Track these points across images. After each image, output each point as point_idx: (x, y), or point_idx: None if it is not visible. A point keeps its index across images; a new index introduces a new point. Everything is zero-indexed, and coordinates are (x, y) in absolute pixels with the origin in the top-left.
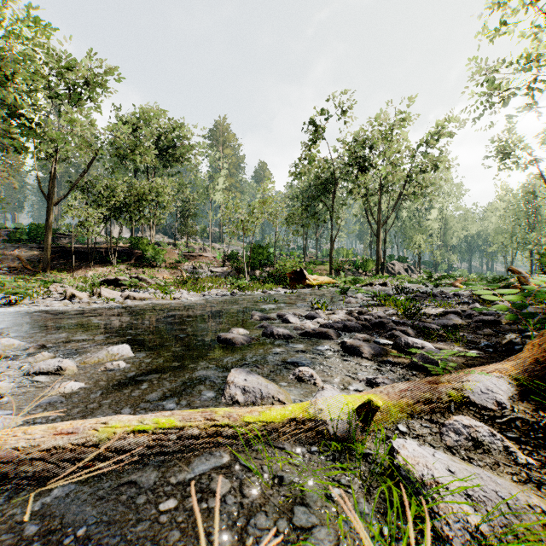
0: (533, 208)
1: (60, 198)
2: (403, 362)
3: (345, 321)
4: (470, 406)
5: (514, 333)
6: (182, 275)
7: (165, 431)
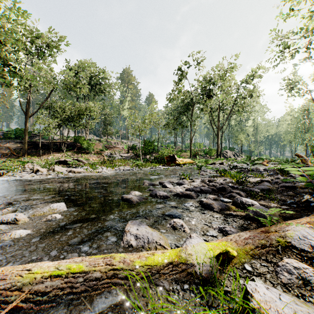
0: (307, 119)
1: (32, 113)
2: (240, 214)
3: (201, 186)
4: (292, 248)
5: (306, 194)
6: (104, 158)
7: (78, 271)
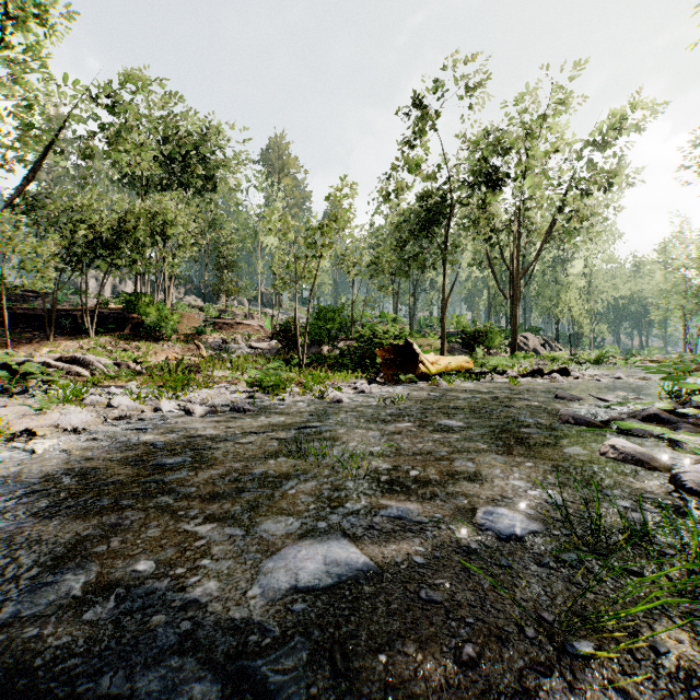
0: None
1: None
2: None
3: None
4: None
5: None
6: (200, 353)
7: None
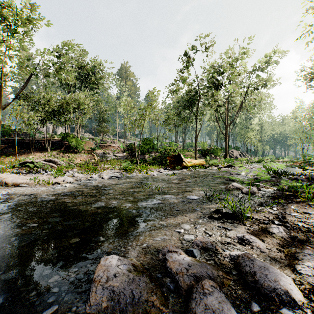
0: None
1: (8, 104)
2: None
3: None
4: None
5: None
6: (94, 158)
7: None
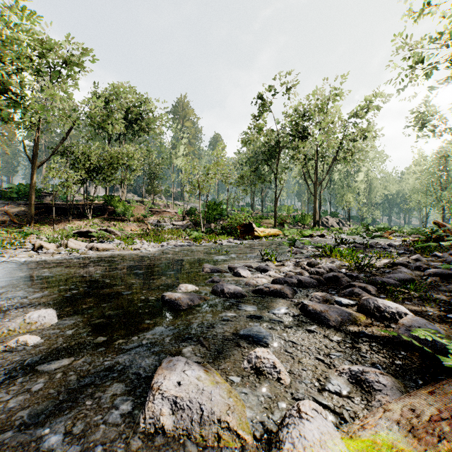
0: (445, 171)
1: (42, 161)
2: (380, 333)
3: (297, 274)
4: None
5: None
6: (147, 227)
7: None
